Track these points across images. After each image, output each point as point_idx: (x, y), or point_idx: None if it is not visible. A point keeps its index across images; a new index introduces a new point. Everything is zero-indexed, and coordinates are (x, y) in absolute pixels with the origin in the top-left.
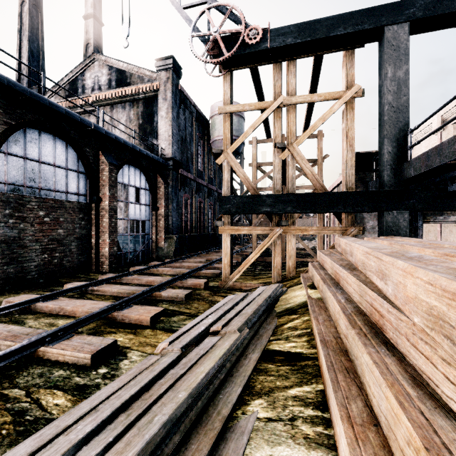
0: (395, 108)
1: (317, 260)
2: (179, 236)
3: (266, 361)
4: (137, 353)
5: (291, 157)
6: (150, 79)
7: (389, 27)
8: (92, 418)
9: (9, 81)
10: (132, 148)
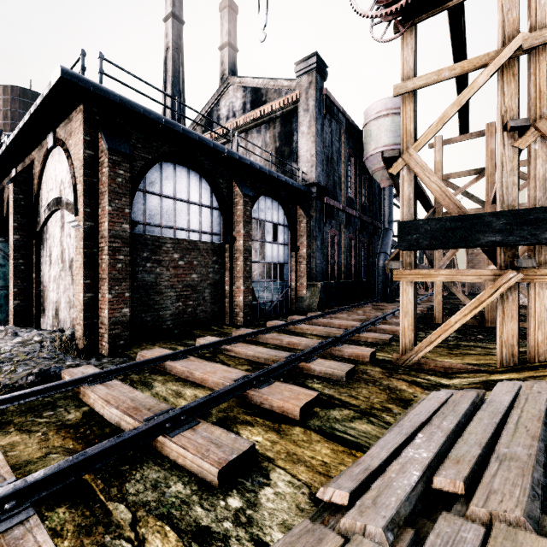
0: None
1: None
2: (324, 284)
3: None
4: (284, 476)
5: (542, 141)
6: (289, 90)
7: None
8: None
9: (145, 110)
10: (268, 175)
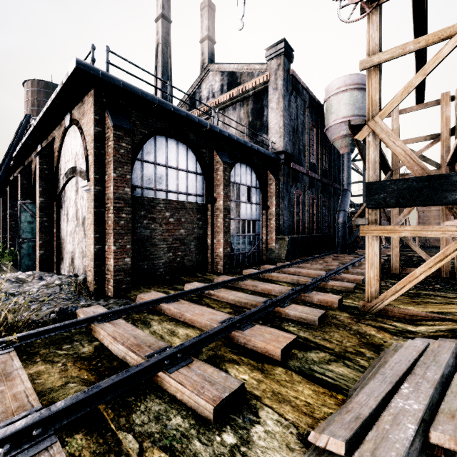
0: None
1: None
2: (291, 238)
3: None
4: (272, 415)
5: None
6: (260, 72)
7: None
8: None
9: (143, 92)
10: (244, 144)
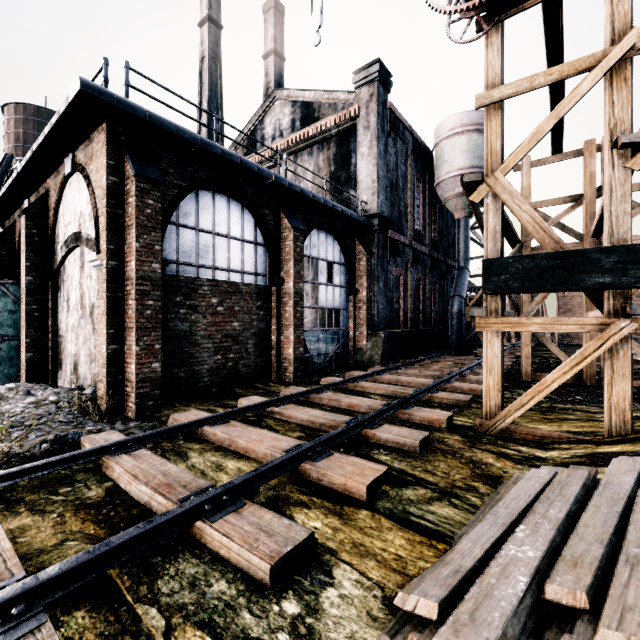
0: None
1: None
2: (388, 333)
3: None
4: (351, 574)
5: None
6: (346, 104)
7: None
8: None
9: (178, 129)
10: (322, 204)
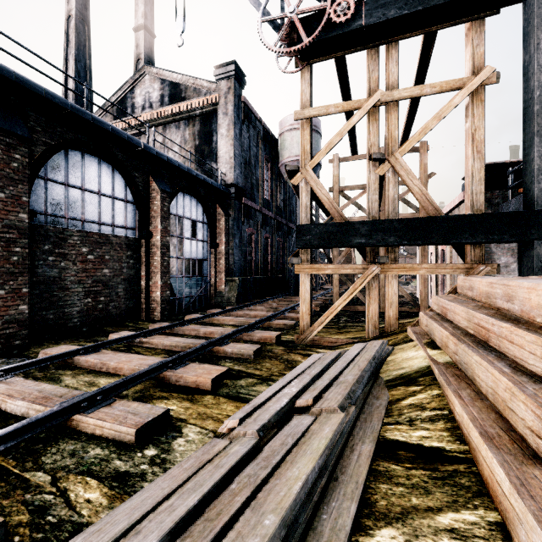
0: None
1: (429, 309)
2: (242, 279)
3: (385, 458)
4: (194, 429)
5: (392, 171)
6: (208, 91)
7: None
8: None
9: (48, 93)
10: (187, 172)
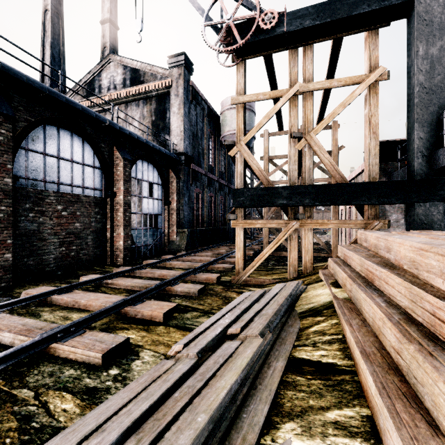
0: (427, 89)
1: (337, 255)
2: (190, 230)
3: (293, 372)
4: (149, 353)
5: (308, 146)
6: (163, 76)
7: (420, 0)
8: (98, 441)
9: (29, 79)
10: (145, 143)
